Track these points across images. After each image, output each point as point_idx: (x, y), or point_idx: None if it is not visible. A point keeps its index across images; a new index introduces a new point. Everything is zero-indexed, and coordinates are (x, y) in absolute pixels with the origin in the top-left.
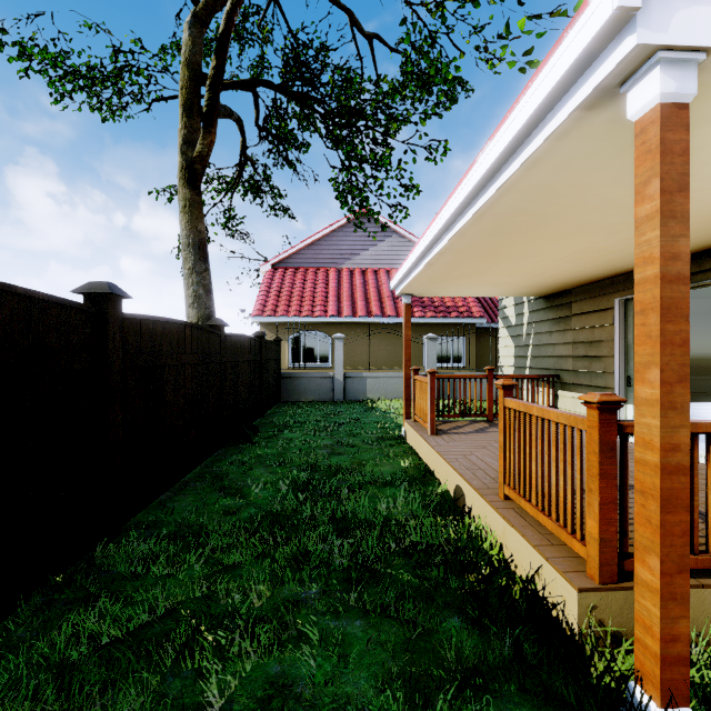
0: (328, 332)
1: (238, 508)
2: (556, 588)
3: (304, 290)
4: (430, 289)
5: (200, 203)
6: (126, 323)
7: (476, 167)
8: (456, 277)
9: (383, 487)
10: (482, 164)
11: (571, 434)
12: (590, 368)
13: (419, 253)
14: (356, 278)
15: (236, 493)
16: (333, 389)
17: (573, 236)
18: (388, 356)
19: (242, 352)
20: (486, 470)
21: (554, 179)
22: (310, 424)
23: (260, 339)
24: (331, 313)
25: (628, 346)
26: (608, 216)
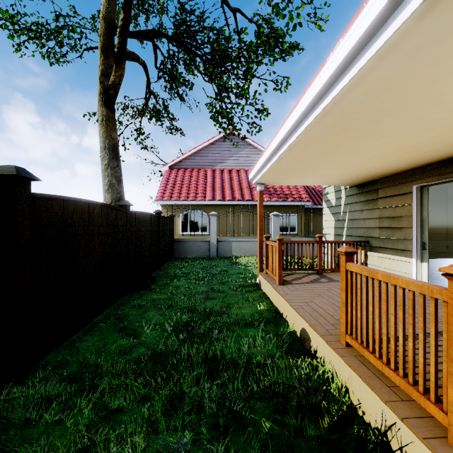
0: (206, 211)
1: (131, 347)
2: (414, 451)
3: (191, 183)
4: (277, 179)
5: (113, 118)
6: (37, 201)
7: (326, 66)
8: (297, 169)
9: (245, 327)
10: (333, 62)
11: (423, 302)
12: (393, 236)
13: (271, 150)
14: (225, 175)
15: (131, 333)
16: (209, 249)
17: (395, 133)
18: (246, 227)
19: (144, 224)
20: (325, 316)
21: (400, 71)
22: (193, 275)
23: (158, 215)
24: (208, 198)
25: (423, 220)
26: (430, 113)
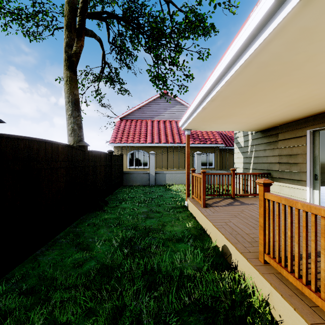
0: (147, 151)
1: (83, 261)
2: None
3: (135, 130)
4: (201, 126)
5: (75, 79)
6: (3, 140)
7: (249, 21)
8: (217, 118)
9: (177, 242)
10: (257, 14)
11: None
12: (290, 169)
13: (198, 102)
14: (160, 124)
15: (85, 248)
16: (149, 179)
17: (300, 85)
18: (176, 162)
19: (99, 160)
20: (242, 235)
21: (320, 19)
22: (136, 199)
23: (111, 154)
24: (148, 142)
25: (315, 157)
26: None
